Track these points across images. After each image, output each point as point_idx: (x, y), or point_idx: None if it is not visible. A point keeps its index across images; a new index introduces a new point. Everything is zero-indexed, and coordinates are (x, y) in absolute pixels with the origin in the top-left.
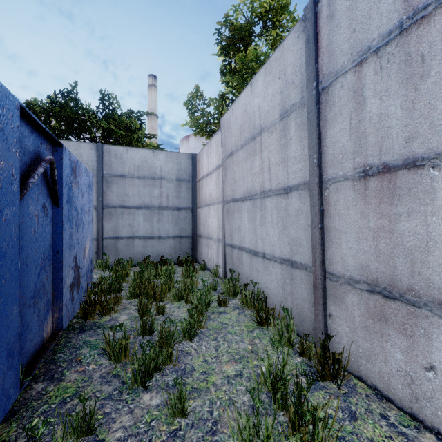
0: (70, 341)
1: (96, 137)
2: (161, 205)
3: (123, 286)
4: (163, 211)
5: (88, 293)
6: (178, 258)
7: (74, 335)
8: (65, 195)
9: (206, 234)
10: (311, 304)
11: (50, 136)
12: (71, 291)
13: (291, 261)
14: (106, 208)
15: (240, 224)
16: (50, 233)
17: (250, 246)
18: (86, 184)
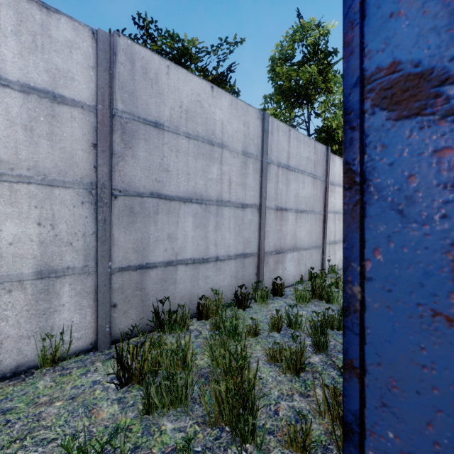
0: None
1: None
2: None
3: None
4: None
5: None
6: None
7: None
8: None
9: None
10: (254, 275)
11: None
12: None
13: (244, 254)
14: None
15: (176, 231)
16: None
17: (196, 256)
18: None
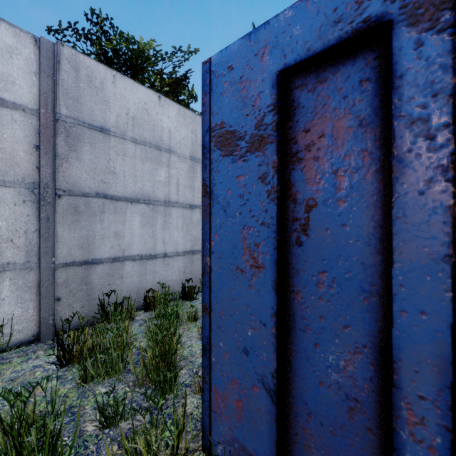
0: None
1: None
2: None
3: None
4: None
5: None
6: None
7: None
8: None
9: None
10: None
11: None
12: None
13: (192, 251)
14: None
15: (123, 229)
16: None
17: (143, 252)
18: None
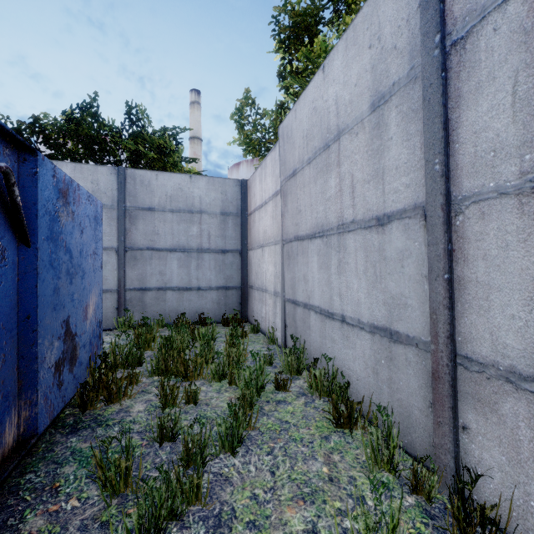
0: (53, 449)
1: (121, 162)
2: (200, 247)
3: (147, 355)
4: (203, 255)
5: (91, 370)
6: (223, 316)
7: (60, 439)
8: (43, 228)
9: (260, 285)
10: (426, 404)
11: (8, 133)
12: (57, 371)
13: (389, 330)
14: (130, 251)
15: (307, 272)
16: (11, 288)
17: (321, 304)
18: (90, 216)
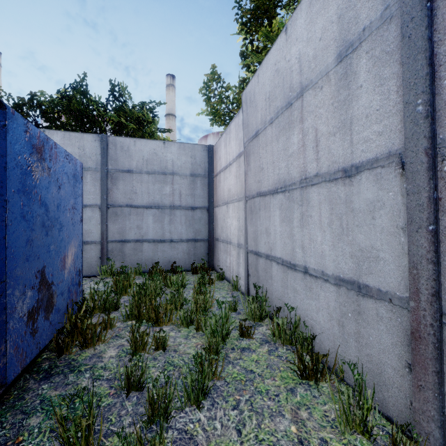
0: (23, 397)
1: (105, 132)
2: (173, 204)
3: (124, 300)
4: (175, 211)
5: (69, 316)
6: (192, 265)
7: (33, 385)
8: (13, 181)
9: (224, 237)
10: (401, 363)
11: None
12: (30, 320)
13: (356, 284)
14: (111, 208)
15: (269, 226)
16: None
17: (283, 256)
18: (68, 174)
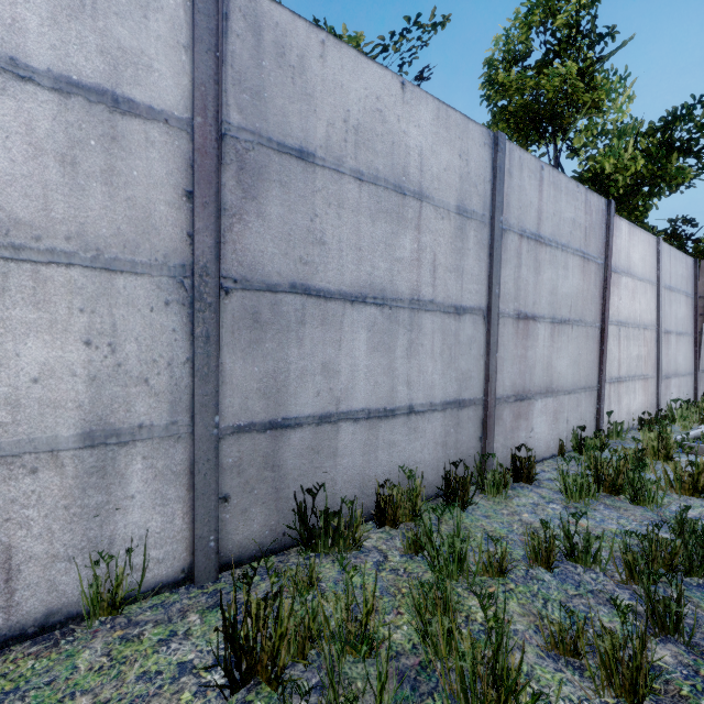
0: None
1: None
2: None
3: None
4: None
5: None
6: None
7: None
8: None
9: None
10: (477, 440)
11: None
12: None
13: (459, 401)
14: None
15: (337, 358)
16: None
17: (372, 404)
18: None
